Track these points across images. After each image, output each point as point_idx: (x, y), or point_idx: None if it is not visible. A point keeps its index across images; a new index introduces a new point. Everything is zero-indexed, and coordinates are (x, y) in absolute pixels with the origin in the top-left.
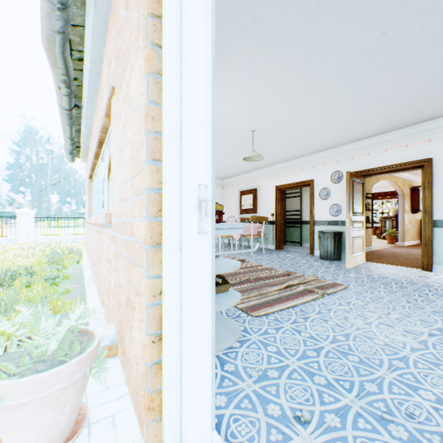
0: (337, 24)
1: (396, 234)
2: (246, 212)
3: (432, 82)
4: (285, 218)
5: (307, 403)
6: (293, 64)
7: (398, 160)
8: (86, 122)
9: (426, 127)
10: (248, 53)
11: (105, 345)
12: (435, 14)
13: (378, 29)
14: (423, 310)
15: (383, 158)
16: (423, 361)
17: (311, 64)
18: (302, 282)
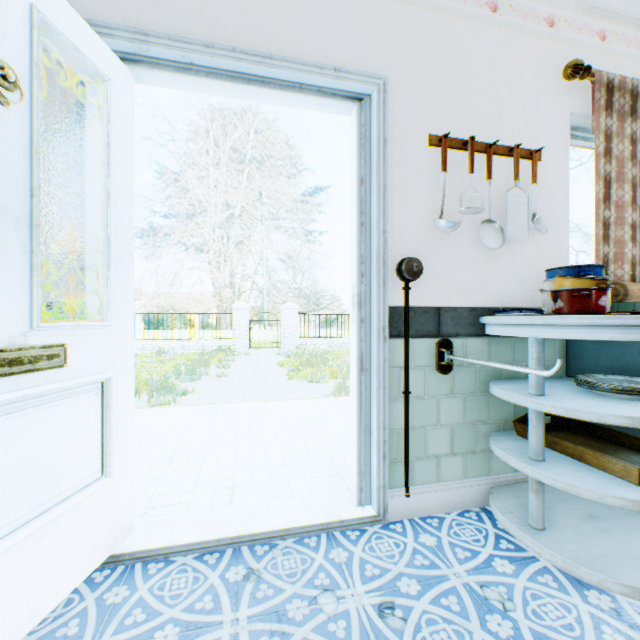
0: None
1: None
2: None
3: None
4: None
5: (416, 637)
6: None
7: None
8: None
9: None
10: None
11: None
12: None
13: None
14: None
15: None
16: None
17: None
18: None
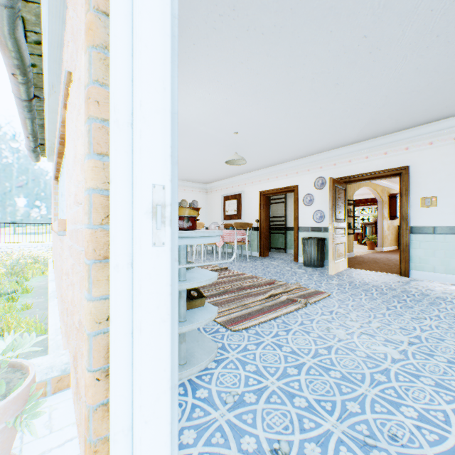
0: (319, 22)
1: (376, 240)
2: (230, 218)
3: (410, 90)
4: (270, 224)
5: (286, 431)
6: (276, 63)
7: (378, 168)
8: (50, 116)
9: (404, 136)
10: (227, 47)
11: (54, 376)
12: (414, 19)
13: (360, 31)
14: (402, 317)
15: (364, 165)
16: (404, 373)
17: (293, 63)
18: (286, 290)
